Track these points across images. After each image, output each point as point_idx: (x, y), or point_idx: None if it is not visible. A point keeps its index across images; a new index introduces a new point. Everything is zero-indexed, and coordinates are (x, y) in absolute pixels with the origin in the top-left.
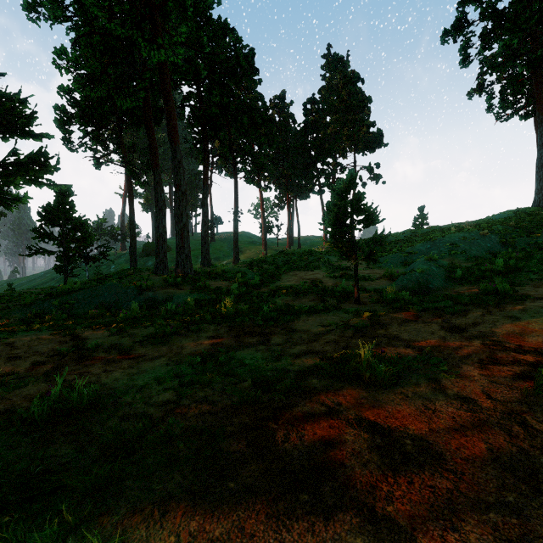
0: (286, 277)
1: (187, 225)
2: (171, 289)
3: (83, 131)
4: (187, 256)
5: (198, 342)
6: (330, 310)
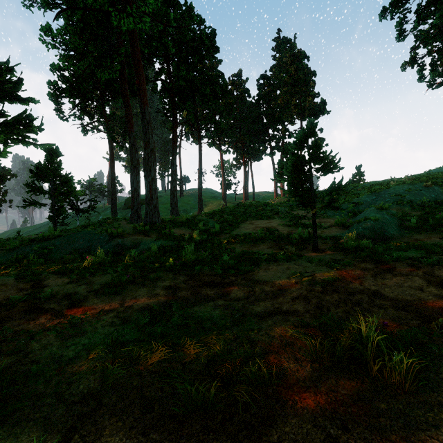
0: (243, 225)
1: (155, 178)
2: (139, 236)
3: (72, 103)
4: (155, 207)
5: (153, 293)
6: (290, 258)
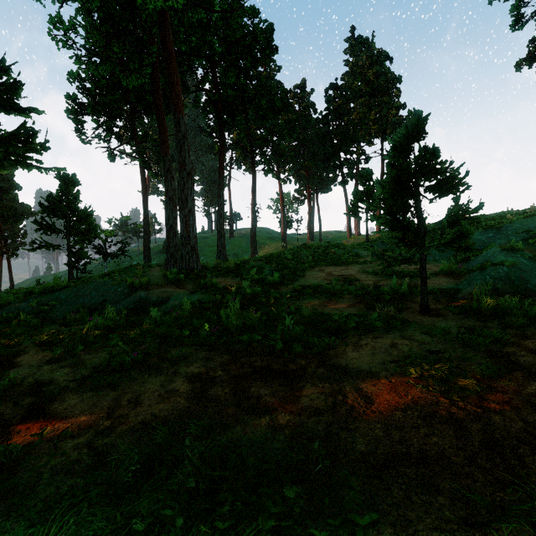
0: (311, 273)
1: (193, 211)
2: (170, 288)
3: (95, 121)
4: (193, 248)
5: (168, 388)
6: (392, 326)
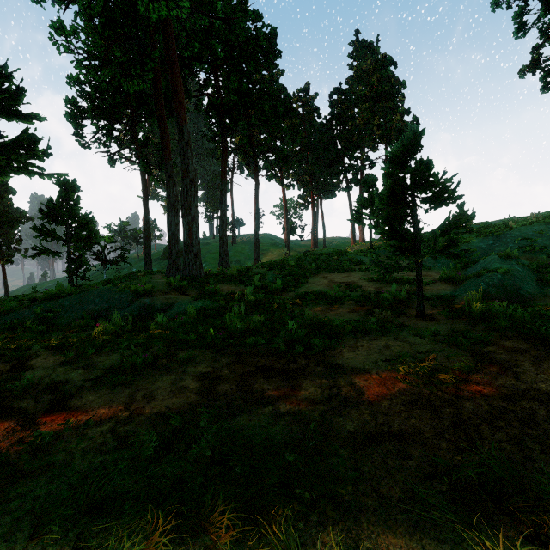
0: (313, 279)
1: (197, 218)
2: (174, 295)
3: (95, 125)
4: (196, 255)
5: (179, 385)
6: (387, 330)
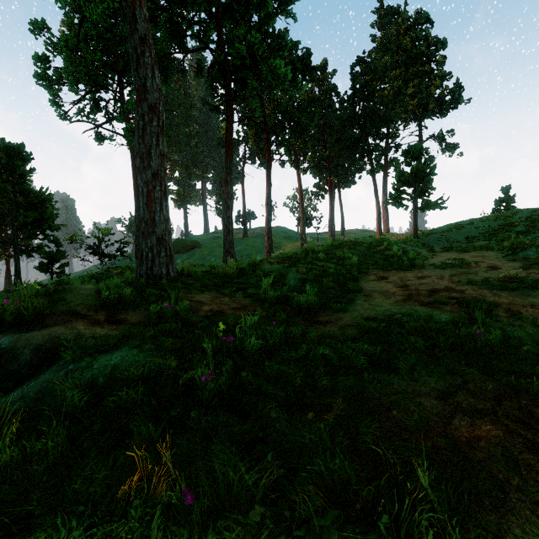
0: (368, 283)
1: (163, 175)
2: (85, 322)
3: (72, 89)
4: (161, 240)
5: None
6: None
